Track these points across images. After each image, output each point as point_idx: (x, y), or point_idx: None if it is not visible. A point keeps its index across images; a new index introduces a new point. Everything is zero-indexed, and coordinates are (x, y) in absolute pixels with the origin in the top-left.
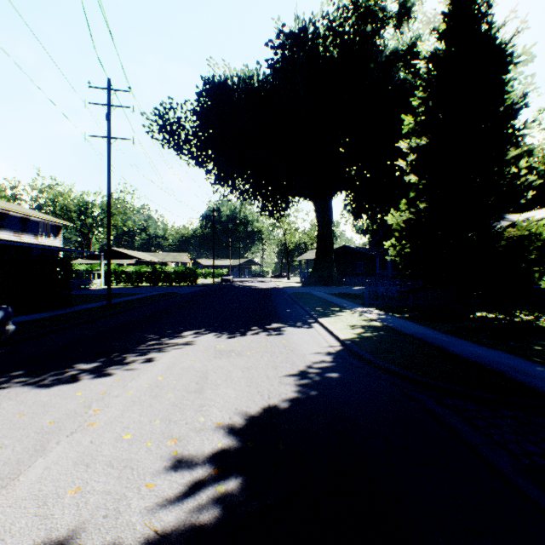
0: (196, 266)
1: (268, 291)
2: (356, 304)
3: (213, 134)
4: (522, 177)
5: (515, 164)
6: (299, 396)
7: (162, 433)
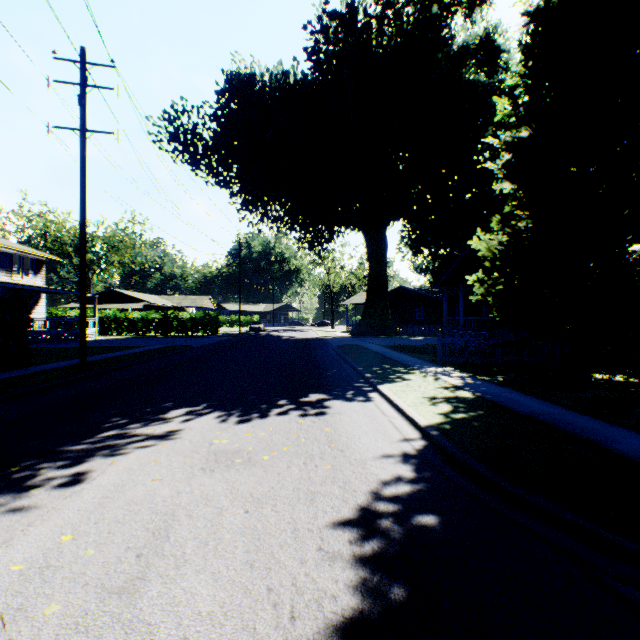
0: (218, 312)
1: (307, 343)
2: (425, 361)
3: (238, 146)
4: None
5: None
6: (365, 609)
7: None
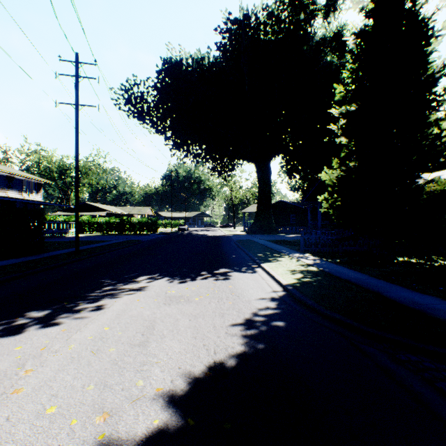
0: (157, 218)
1: (217, 239)
2: (293, 250)
3: (171, 107)
4: (443, 137)
5: (437, 126)
6: (246, 350)
7: (92, 403)
